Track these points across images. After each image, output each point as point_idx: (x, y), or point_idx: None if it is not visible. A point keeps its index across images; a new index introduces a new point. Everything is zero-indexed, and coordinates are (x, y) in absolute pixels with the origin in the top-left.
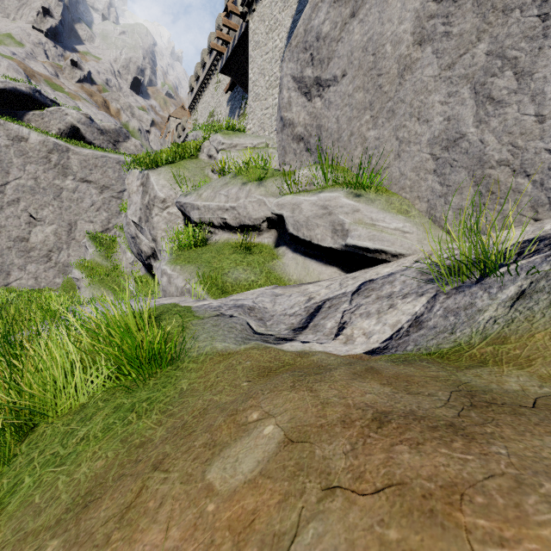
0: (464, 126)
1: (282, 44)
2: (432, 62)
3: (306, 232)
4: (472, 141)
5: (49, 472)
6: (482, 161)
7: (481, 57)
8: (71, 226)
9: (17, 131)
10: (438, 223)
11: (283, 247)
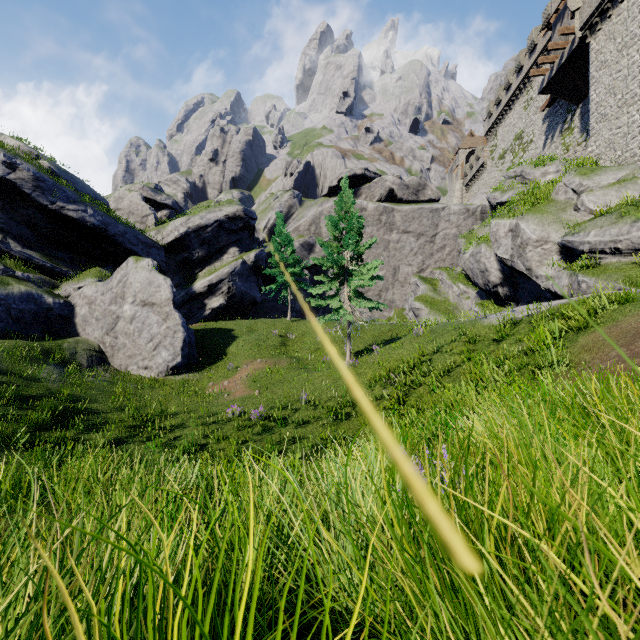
0: None
1: None
2: None
3: None
4: None
5: (625, 314)
6: None
7: None
8: (395, 270)
9: (360, 204)
10: None
11: None
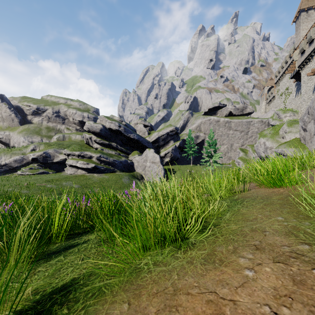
0: None
1: (313, 86)
2: (314, 138)
3: None
4: None
5: None
6: None
7: None
8: (231, 145)
9: (217, 119)
10: None
11: None
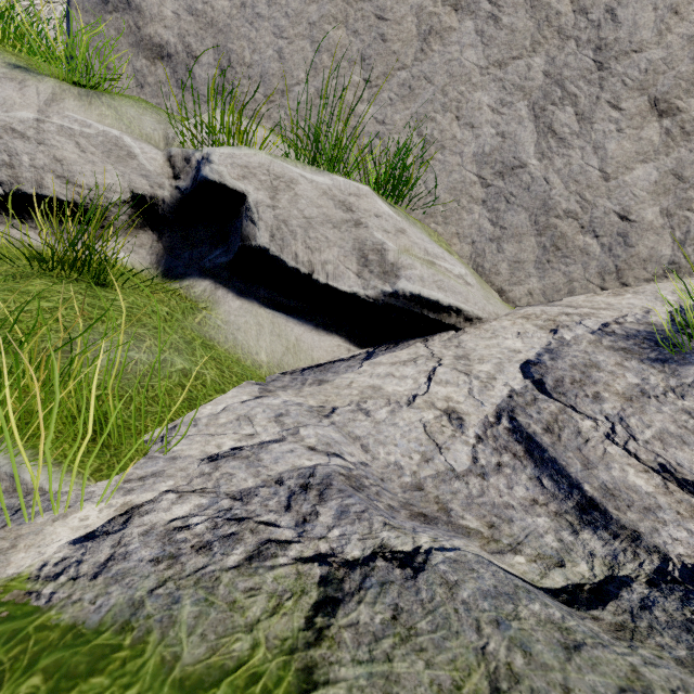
0: (524, 154)
1: None
2: (476, 45)
3: (303, 253)
4: (535, 176)
5: None
6: (547, 206)
7: (539, 74)
8: None
9: None
10: (487, 277)
11: (203, 281)
